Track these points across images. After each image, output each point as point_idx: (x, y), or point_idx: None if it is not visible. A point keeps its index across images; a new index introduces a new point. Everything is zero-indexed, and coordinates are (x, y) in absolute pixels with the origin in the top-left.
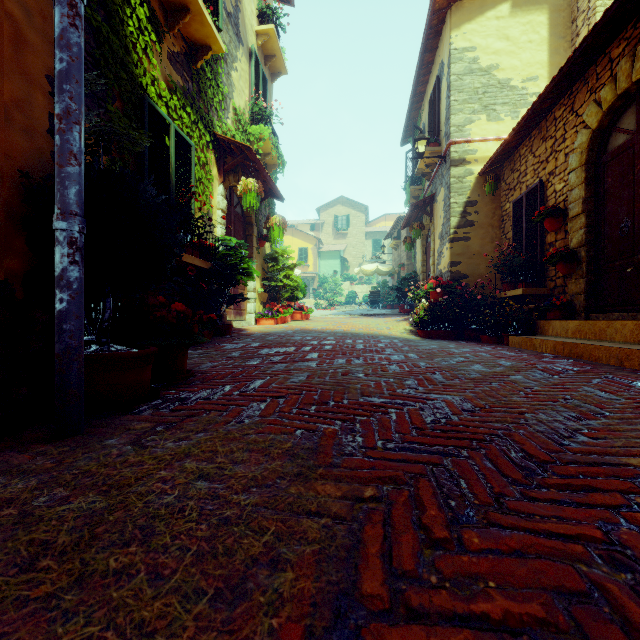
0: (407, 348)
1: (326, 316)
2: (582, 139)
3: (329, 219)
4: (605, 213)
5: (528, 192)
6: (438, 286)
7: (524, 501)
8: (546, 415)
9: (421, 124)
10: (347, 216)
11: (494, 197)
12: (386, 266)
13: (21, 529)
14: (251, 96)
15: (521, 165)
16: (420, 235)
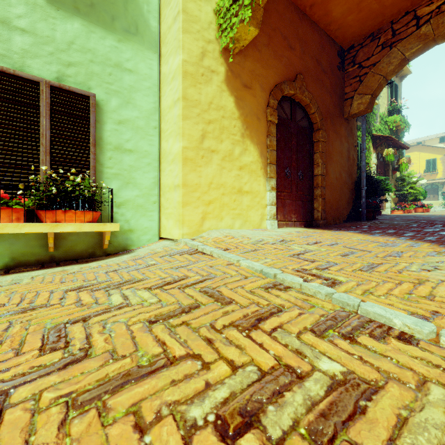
0: None
1: None
2: None
3: None
4: None
5: None
6: None
7: None
8: None
9: None
10: None
11: None
12: None
13: (372, 222)
14: (388, 103)
15: None
16: None
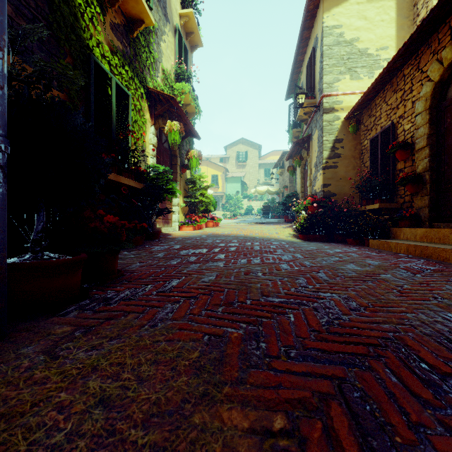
0: (293, 249)
1: (231, 224)
2: (426, 89)
3: (233, 154)
4: (445, 146)
5: (382, 131)
6: (314, 202)
7: (449, 436)
8: (425, 315)
9: (300, 84)
10: (246, 152)
11: (355, 136)
12: (274, 187)
13: None
14: (175, 61)
15: (376, 111)
16: (300, 164)
